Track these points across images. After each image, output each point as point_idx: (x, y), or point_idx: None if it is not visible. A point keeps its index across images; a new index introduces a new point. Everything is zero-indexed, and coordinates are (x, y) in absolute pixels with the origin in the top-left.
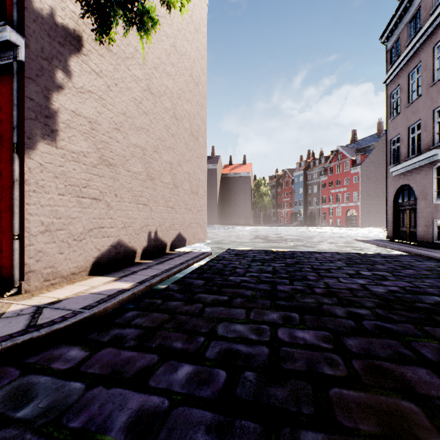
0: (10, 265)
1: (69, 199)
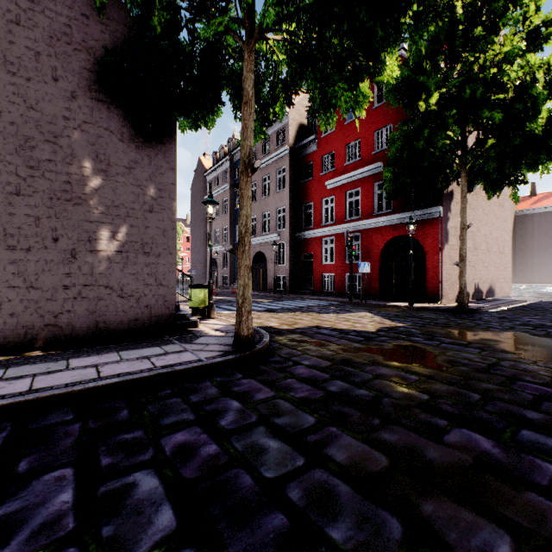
0: (434, 293)
1: (450, 266)
